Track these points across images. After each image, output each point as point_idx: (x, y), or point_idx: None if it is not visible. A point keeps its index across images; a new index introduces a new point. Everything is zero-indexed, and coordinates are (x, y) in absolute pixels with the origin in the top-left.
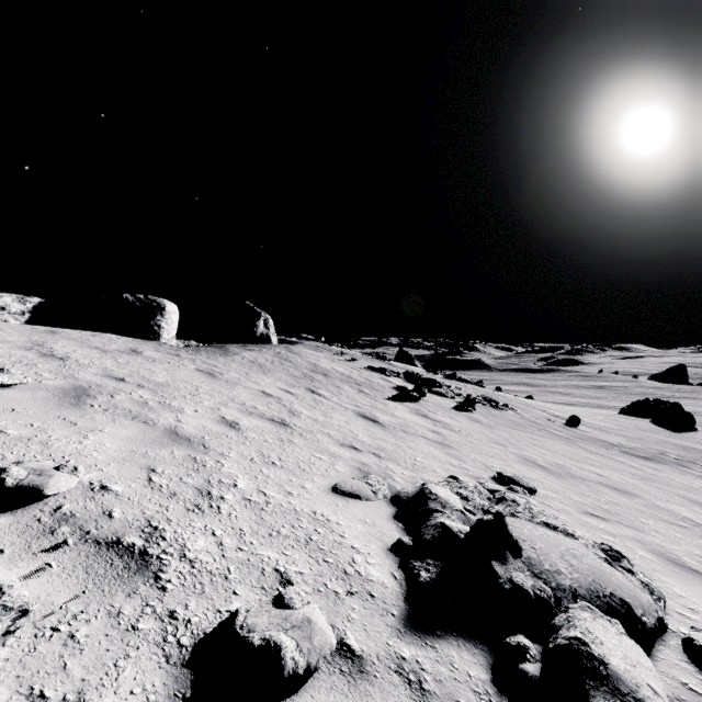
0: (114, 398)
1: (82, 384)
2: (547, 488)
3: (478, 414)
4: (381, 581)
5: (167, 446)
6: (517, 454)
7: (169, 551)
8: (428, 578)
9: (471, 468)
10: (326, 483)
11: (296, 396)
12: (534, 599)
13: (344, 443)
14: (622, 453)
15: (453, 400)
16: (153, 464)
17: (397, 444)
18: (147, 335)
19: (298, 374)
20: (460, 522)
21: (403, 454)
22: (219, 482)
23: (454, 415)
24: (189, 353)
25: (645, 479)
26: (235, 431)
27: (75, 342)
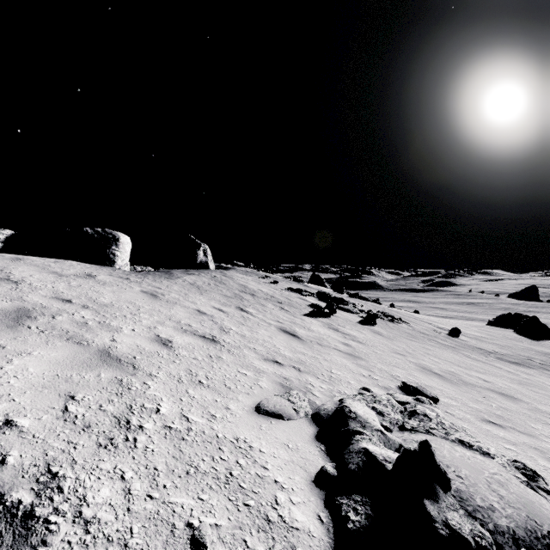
0: (55, 319)
1: (27, 306)
2: (446, 396)
3: (379, 327)
4: (306, 529)
5: (95, 369)
6: (415, 363)
7: (62, 509)
8: (357, 524)
9: (379, 379)
10: (250, 401)
11: (227, 314)
12: (476, 549)
13: (268, 358)
14: (498, 359)
15: (357, 316)
16: (74, 390)
17: (314, 357)
18: (104, 261)
19: (230, 294)
20: (381, 445)
21: (320, 367)
22: (142, 407)
23: (360, 328)
24: (137, 277)
25: (522, 384)
26: (167, 349)
27: (35, 268)
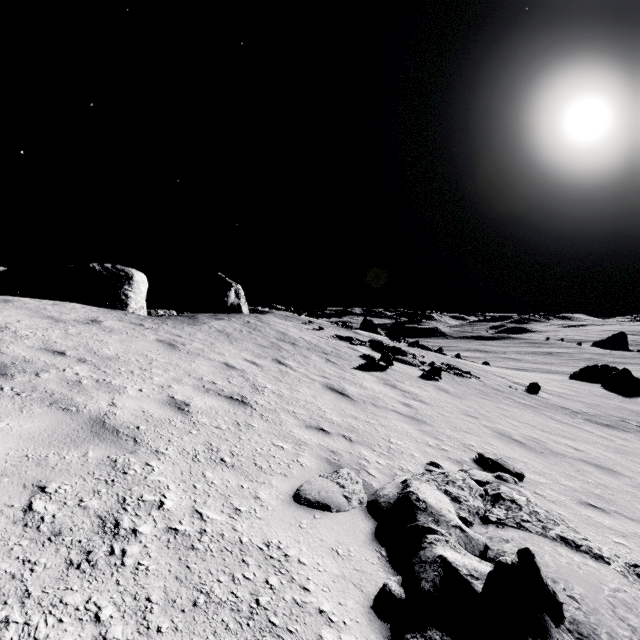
0: (38, 377)
1: (5, 360)
2: (532, 470)
3: (444, 382)
4: None
5: (81, 445)
6: (490, 428)
7: None
8: None
9: (449, 449)
10: (287, 486)
11: (261, 367)
12: None
13: (311, 424)
14: (586, 421)
15: (418, 369)
16: (46, 477)
17: (368, 422)
18: (114, 304)
19: (266, 343)
20: (462, 549)
21: (375, 435)
22: (139, 500)
23: (421, 384)
24: (154, 323)
25: (620, 452)
26: (182, 415)
27: (26, 311)
